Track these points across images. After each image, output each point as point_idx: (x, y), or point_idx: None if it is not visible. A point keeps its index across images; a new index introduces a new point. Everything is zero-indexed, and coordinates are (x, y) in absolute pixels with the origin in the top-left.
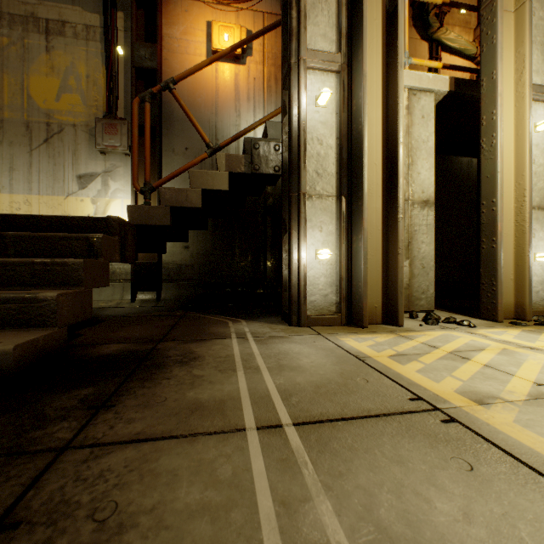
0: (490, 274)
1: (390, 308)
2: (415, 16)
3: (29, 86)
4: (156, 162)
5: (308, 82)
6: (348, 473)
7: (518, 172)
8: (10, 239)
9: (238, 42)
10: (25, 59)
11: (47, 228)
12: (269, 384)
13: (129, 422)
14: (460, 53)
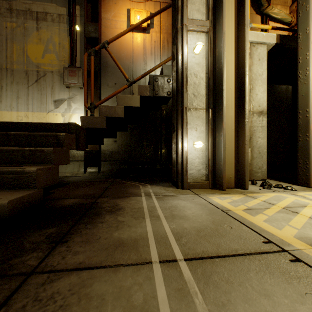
0: (304, 157)
1: (240, 178)
2: (252, 0)
3: (27, 50)
4: (98, 92)
5: (188, 39)
6: (228, 303)
7: None
8: (12, 136)
9: (145, 18)
10: (25, 35)
11: (34, 129)
12: (166, 228)
13: (75, 254)
14: (280, 21)
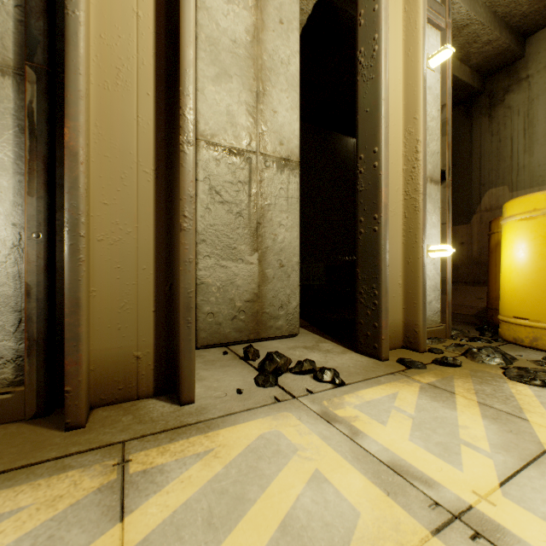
0: (370, 276)
1: (175, 356)
2: None
3: None
4: None
5: None
6: None
7: (409, 115)
8: None
9: None
10: None
11: None
12: None
13: None
14: None
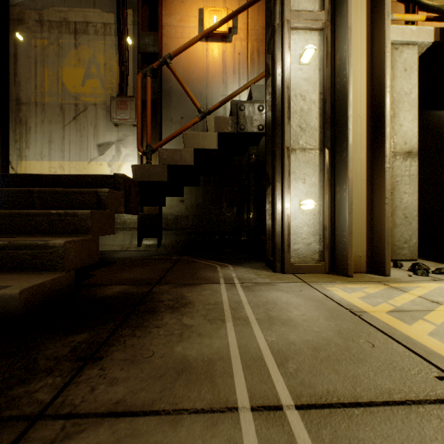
0: None
1: (375, 257)
2: None
3: (62, 76)
4: (158, 130)
5: (292, 41)
6: None
7: None
8: (36, 194)
9: (225, 17)
10: (60, 55)
11: (67, 185)
12: (260, 341)
13: (112, 383)
14: (438, 11)
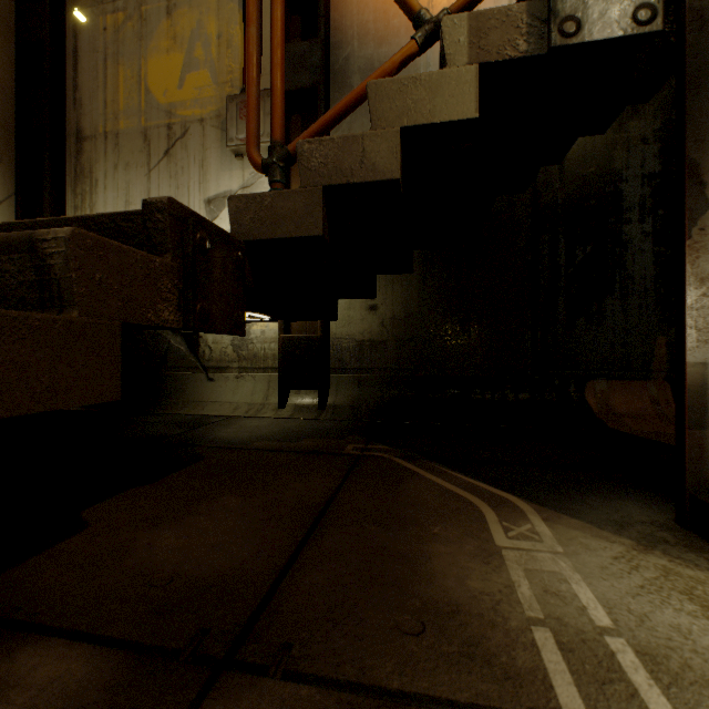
0: None
1: None
2: None
3: (147, 75)
4: None
5: None
6: None
7: None
8: None
9: None
10: (143, 35)
11: None
12: None
13: None
14: None
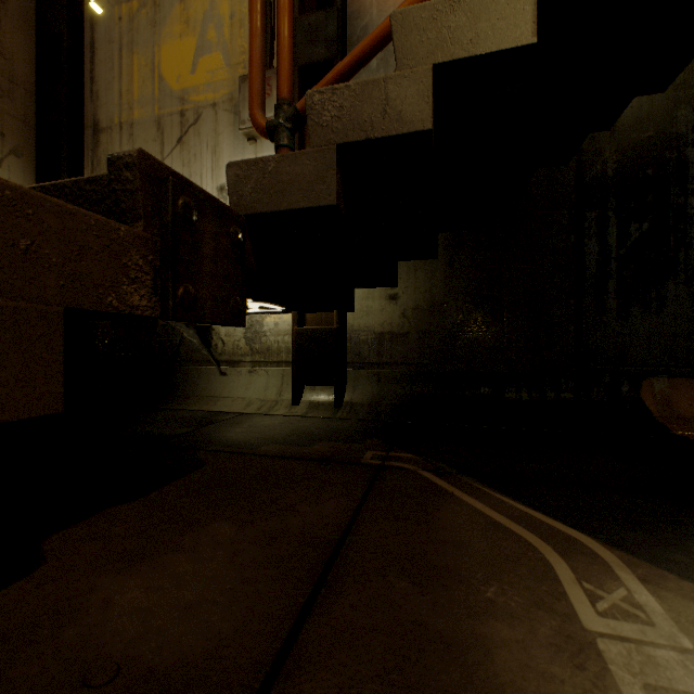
0: None
1: None
2: None
3: (160, 62)
4: None
5: None
6: None
7: None
8: None
9: None
10: (156, 22)
11: None
12: None
13: None
14: None
